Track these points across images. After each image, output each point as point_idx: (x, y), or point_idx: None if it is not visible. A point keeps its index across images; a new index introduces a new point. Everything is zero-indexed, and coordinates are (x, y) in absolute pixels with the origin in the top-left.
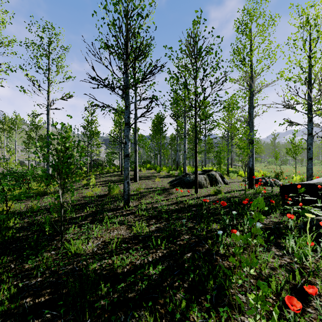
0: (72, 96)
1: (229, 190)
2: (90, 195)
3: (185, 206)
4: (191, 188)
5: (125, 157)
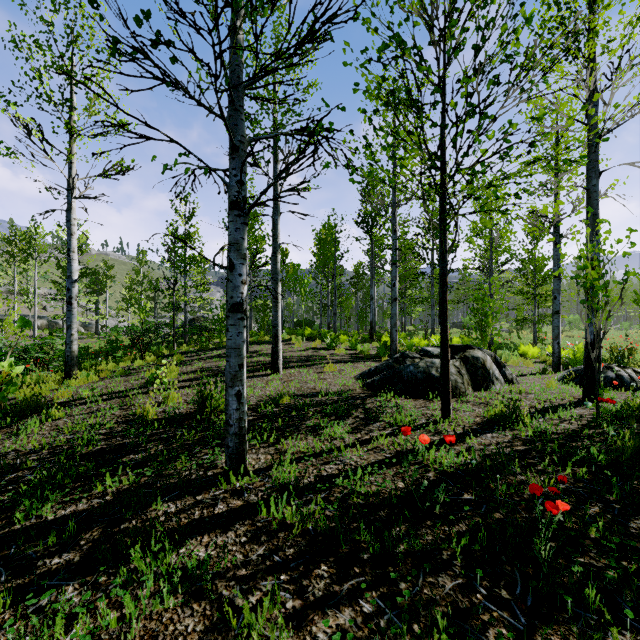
0: (129, 169)
1: (534, 405)
2: (147, 416)
3: (429, 479)
4: (423, 396)
5: (228, 313)
